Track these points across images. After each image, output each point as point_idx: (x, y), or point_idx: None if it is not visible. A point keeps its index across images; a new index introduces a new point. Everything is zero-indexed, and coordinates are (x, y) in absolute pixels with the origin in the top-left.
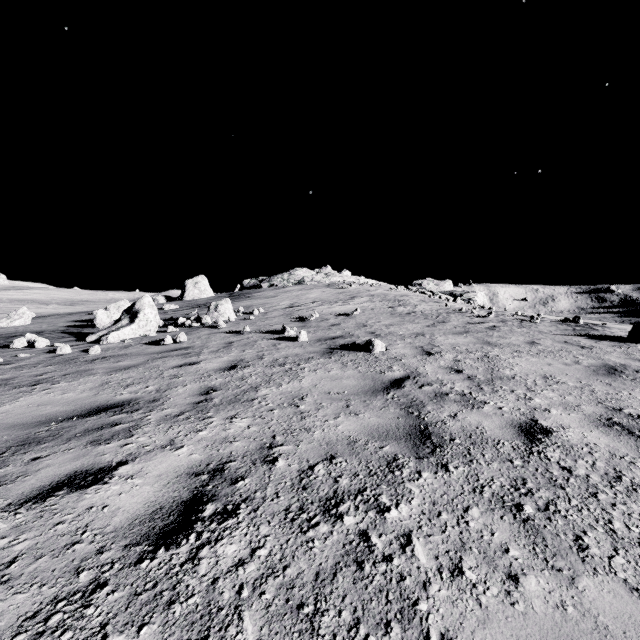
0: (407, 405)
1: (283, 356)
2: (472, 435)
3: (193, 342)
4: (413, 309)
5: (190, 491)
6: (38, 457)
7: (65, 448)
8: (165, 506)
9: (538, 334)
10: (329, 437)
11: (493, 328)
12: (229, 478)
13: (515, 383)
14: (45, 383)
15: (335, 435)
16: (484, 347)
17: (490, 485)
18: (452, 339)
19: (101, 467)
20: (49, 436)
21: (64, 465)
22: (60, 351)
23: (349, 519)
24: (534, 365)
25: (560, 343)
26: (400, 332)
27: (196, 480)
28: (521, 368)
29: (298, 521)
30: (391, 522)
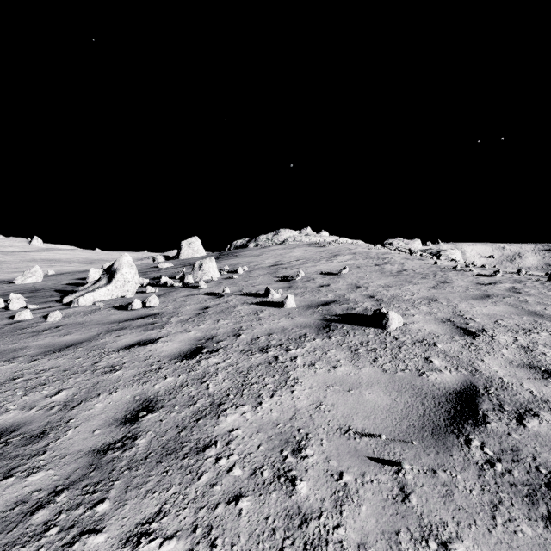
0: (548, 502)
1: (265, 332)
2: None
3: (165, 306)
4: (402, 267)
5: None
6: None
7: None
8: None
9: None
10: None
11: (516, 290)
12: None
13: None
14: None
15: None
16: (539, 321)
17: None
18: (480, 307)
19: None
20: None
21: None
22: (18, 317)
23: None
24: None
25: None
26: (405, 296)
27: None
28: None
29: None
30: None
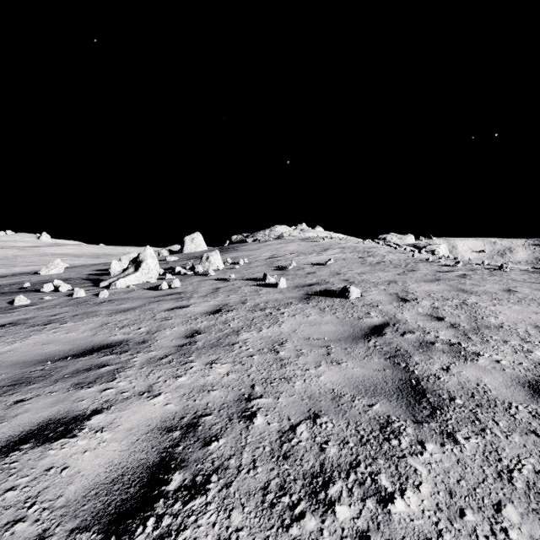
0: (391, 354)
1: (264, 301)
2: (474, 394)
3: (186, 288)
4: (382, 259)
5: (158, 452)
6: (21, 400)
7: (49, 390)
8: (128, 472)
9: (512, 282)
10: (311, 389)
11: (464, 276)
12: (202, 437)
13: (505, 333)
14: (55, 323)
15: (317, 387)
16: (460, 294)
17: (519, 469)
18: (425, 286)
19: (75, 415)
20: (40, 376)
21: (41, 411)
22: (76, 295)
23: (342, 510)
24: (519, 313)
25: (539, 291)
26: (373, 280)
27: (167, 438)
28: (506, 316)
29: (278, 508)
30: (398, 521)
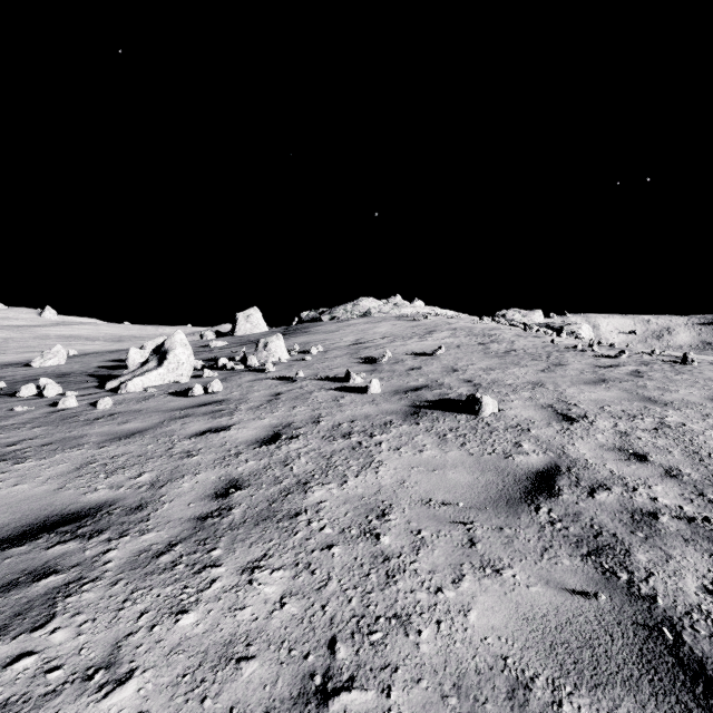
0: (590, 546)
1: (348, 419)
2: None
3: (230, 392)
4: (511, 346)
5: None
6: None
7: None
8: None
9: None
10: (457, 658)
11: (638, 374)
12: None
13: None
14: (6, 461)
15: (469, 650)
16: (649, 407)
17: None
18: (589, 392)
19: None
20: None
21: None
22: (62, 404)
23: None
24: None
25: None
26: (508, 380)
27: None
28: None
29: None
30: None
